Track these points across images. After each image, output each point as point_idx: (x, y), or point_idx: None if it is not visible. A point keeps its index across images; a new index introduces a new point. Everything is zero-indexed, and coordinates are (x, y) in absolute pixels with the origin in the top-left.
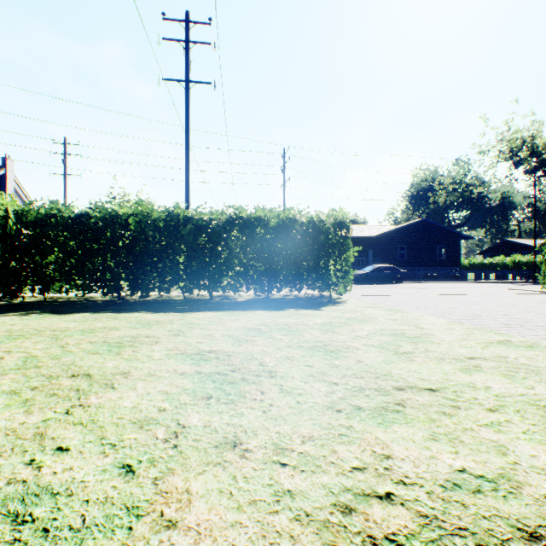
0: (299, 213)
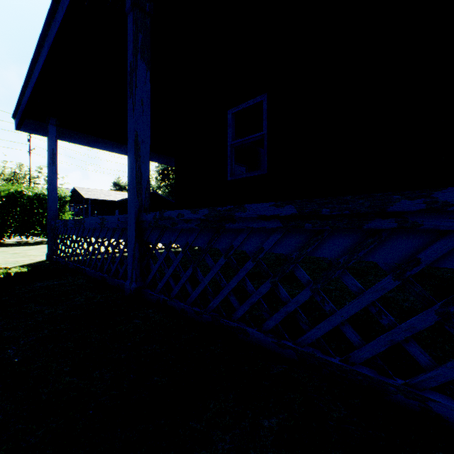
0: (28, 189)
